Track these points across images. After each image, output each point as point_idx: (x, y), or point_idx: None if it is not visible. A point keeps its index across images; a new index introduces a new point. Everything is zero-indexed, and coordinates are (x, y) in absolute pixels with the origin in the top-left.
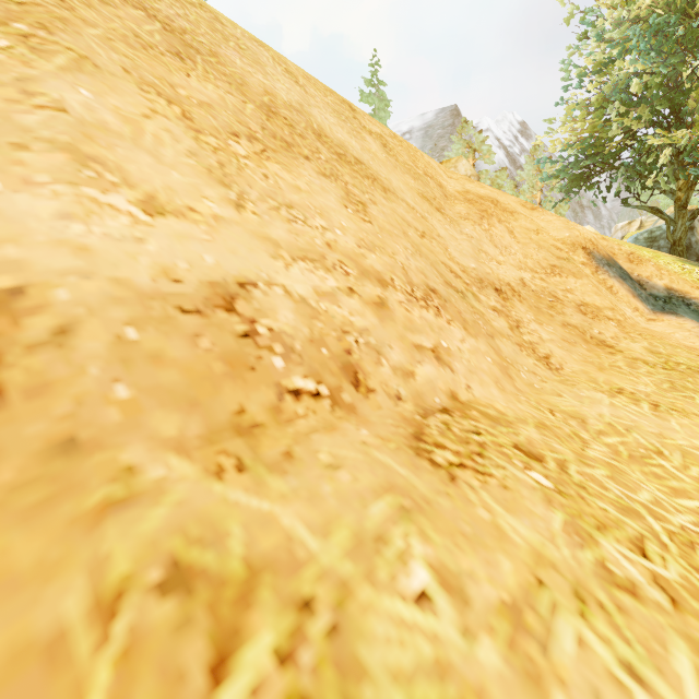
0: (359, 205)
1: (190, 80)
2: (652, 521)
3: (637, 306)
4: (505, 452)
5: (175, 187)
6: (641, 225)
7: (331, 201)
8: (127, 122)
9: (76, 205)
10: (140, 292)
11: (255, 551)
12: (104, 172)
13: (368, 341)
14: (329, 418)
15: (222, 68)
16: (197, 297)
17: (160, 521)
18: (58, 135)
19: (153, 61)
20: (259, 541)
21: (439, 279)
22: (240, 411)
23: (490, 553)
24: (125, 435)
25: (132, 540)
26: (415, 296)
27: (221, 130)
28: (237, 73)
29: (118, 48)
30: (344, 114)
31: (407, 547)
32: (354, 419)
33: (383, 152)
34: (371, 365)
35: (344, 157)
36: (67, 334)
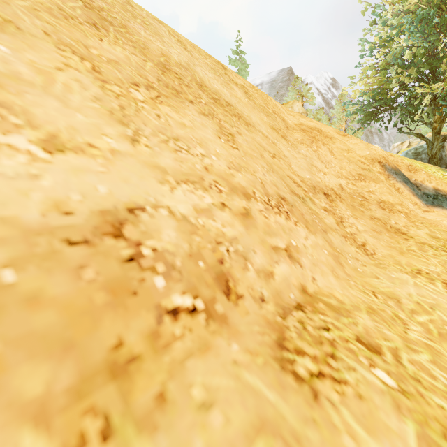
0: (229, 136)
1: (102, 43)
2: None
3: (416, 201)
4: (351, 348)
5: (77, 126)
6: (409, 144)
7: (208, 134)
8: (40, 73)
9: None
10: (26, 228)
11: None
12: (8, 115)
13: (237, 248)
14: (203, 335)
15: (129, 36)
16: (86, 227)
17: None
18: None
19: (72, 28)
20: None
21: (286, 188)
22: (118, 344)
23: None
24: None
25: None
26: (271, 204)
27: (124, 81)
28: (141, 40)
29: (42, 16)
30: (218, 71)
31: None
32: (226, 332)
33: (245, 97)
34: (240, 271)
35: (218, 101)
36: None
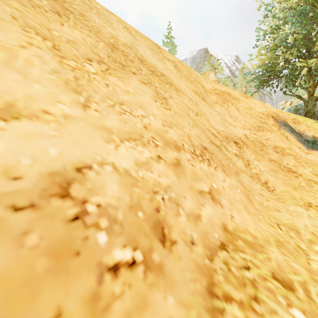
0: (163, 100)
1: (63, 27)
2: None
3: (300, 146)
4: (270, 288)
5: (34, 95)
6: (291, 103)
7: (147, 98)
8: (4, 50)
9: None
10: None
11: None
12: None
13: (170, 196)
14: (141, 289)
15: (86, 22)
16: (33, 190)
17: None
18: None
19: (38, 14)
20: None
21: (207, 140)
22: (56, 316)
23: None
24: None
25: None
26: (196, 154)
27: (79, 57)
28: (95, 26)
29: (12, 4)
30: (155, 50)
31: None
32: (162, 283)
33: (175, 69)
34: (173, 217)
35: (155, 72)
36: None
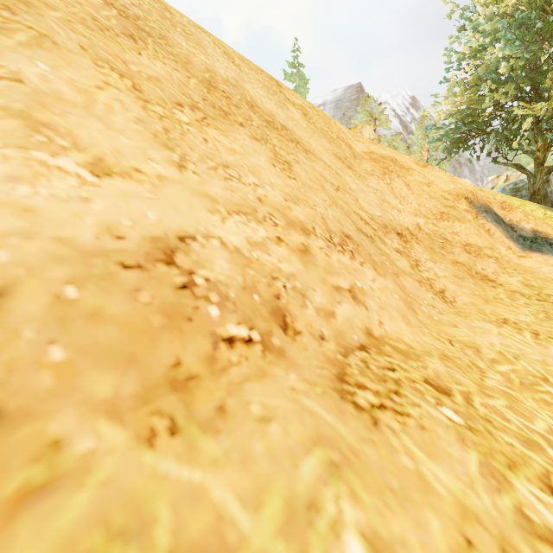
0: (285, 164)
1: (141, 58)
2: (552, 453)
3: (510, 245)
4: (418, 388)
5: (122, 150)
6: (507, 178)
7: (262, 161)
8: (80, 93)
9: (25, 168)
10: (82, 250)
11: (182, 539)
12: (55, 136)
13: (294, 285)
14: (260, 364)
15: (169, 49)
16: (138, 252)
17: (80, 511)
18: (12, 103)
19: (108, 41)
20: (187, 525)
21: (352, 226)
22: (176, 363)
23: (418, 510)
24: (56, 400)
25: (45, 542)
26: (333, 242)
27: (167, 100)
28: (183, 53)
29: (77, 29)
30: (272, 88)
31: (339, 514)
32: (283, 363)
33: (304, 120)
34: (298, 308)
35: (272, 124)
36: (3, 297)
